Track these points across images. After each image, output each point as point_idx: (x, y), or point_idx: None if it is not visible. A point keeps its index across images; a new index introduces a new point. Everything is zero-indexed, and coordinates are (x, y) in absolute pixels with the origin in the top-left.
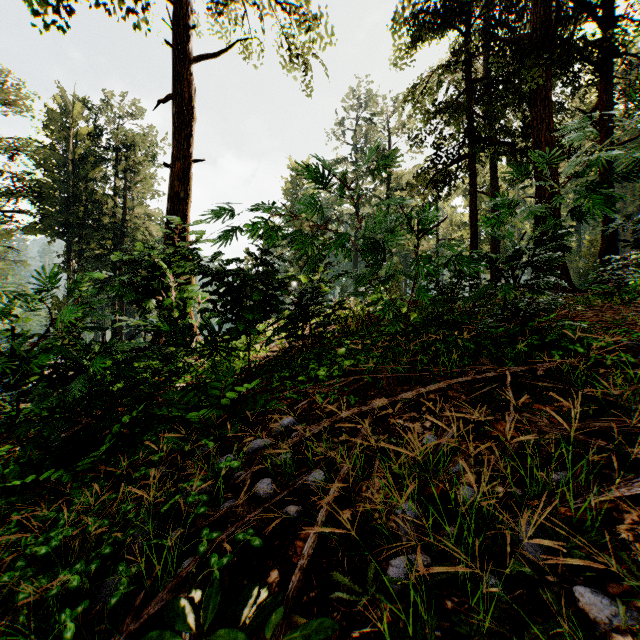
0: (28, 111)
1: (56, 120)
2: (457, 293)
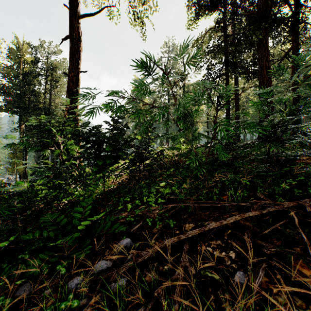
0: None
1: (13, 53)
2: (231, 146)
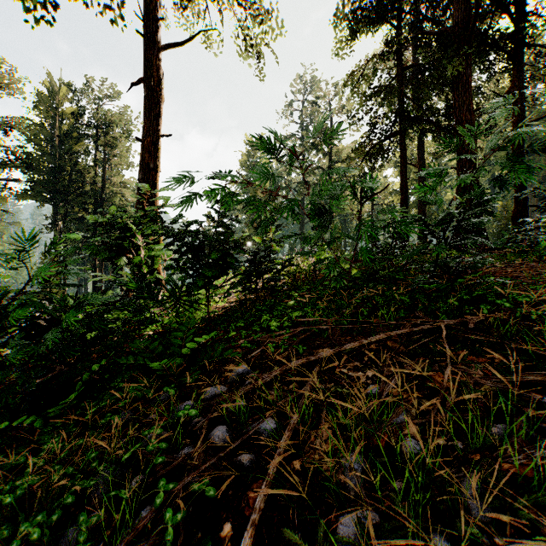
0: (20, 93)
1: (44, 101)
2: (392, 252)
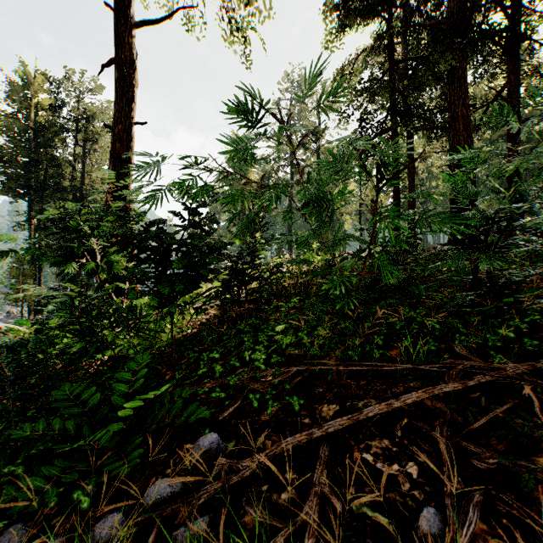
0: None
1: (18, 91)
2: (404, 258)
